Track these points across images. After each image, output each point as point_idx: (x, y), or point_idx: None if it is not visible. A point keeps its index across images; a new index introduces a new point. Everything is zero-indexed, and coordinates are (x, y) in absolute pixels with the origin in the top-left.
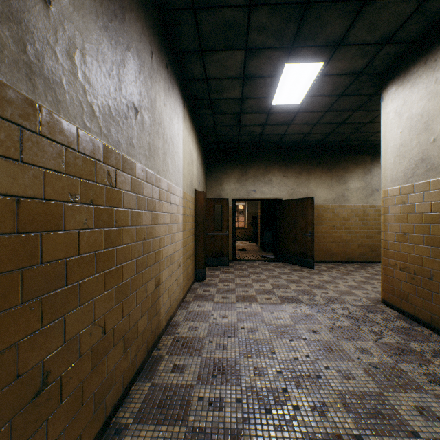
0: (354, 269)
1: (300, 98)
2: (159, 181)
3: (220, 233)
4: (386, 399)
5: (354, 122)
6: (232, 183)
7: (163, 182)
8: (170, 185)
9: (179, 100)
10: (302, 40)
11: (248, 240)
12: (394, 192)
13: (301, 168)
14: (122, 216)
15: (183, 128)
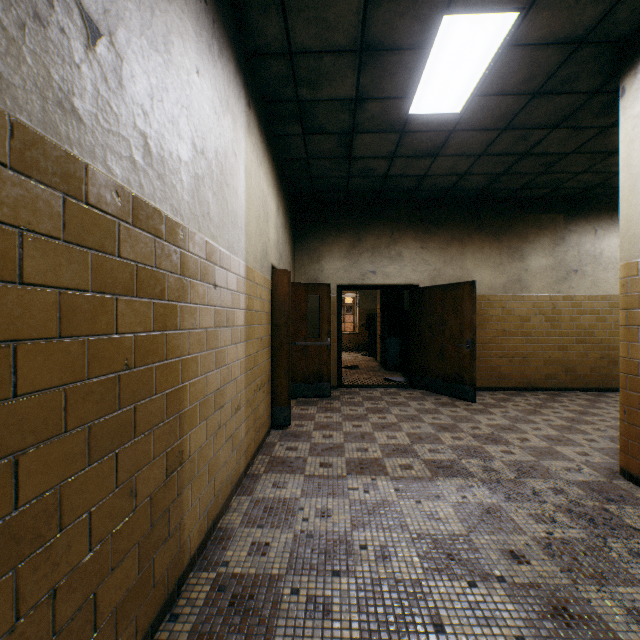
0: (542, 403)
1: (461, 100)
2: (181, 233)
3: (316, 342)
4: None
5: (547, 151)
6: (337, 260)
7: (192, 238)
8: (212, 249)
9: (237, 87)
10: None
11: (360, 352)
12: None
13: (450, 235)
14: (11, 309)
15: (246, 145)
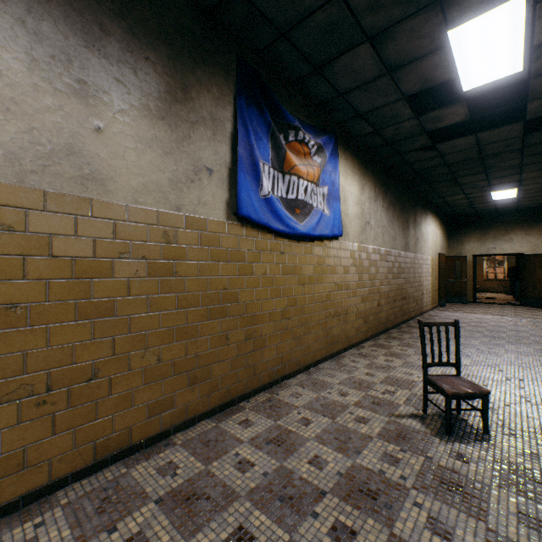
0: None
1: (513, 196)
2: (422, 257)
3: (459, 280)
4: (506, 326)
5: None
6: (472, 243)
7: (423, 257)
8: (425, 257)
9: (429, 216)
10: (495, 188)
11: (507, 293)
12: None
13: None
14: (415, 270)
15: (431, 227)
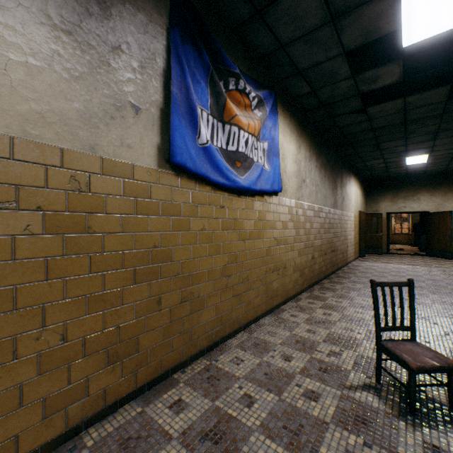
0: None
1: (423, 161)
2: (347, 214)
3: (375, 234)
4: (422, 275)
5: None
6: (386, 202)
7: (348, 214)
8: (349, 214)
9: (352, 178)
10: (410, 154)
11: (411, 245)
12: None
13: (447, 188)
14: (342, 225)
15: (353, 188)
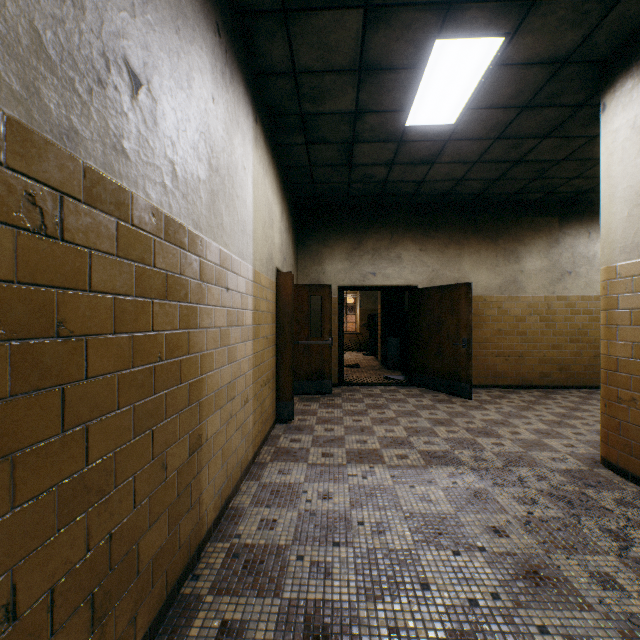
0: (536, 400)
1: (454, 113)
2: (200, 243)
3: (318, 341)
4: None
5: (539, 158)
6: (338, 262)
7: (209, 247)
8: (225, 256)
9: (246, 105)
10: None
11: (361, 351)
12: (629, 269)
13: (448, 238)
14: (84, 311)
15: (253, 158)
